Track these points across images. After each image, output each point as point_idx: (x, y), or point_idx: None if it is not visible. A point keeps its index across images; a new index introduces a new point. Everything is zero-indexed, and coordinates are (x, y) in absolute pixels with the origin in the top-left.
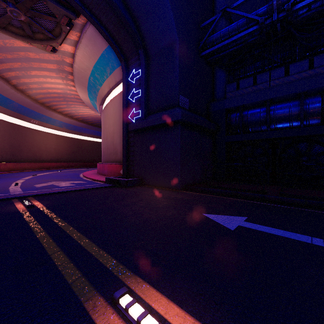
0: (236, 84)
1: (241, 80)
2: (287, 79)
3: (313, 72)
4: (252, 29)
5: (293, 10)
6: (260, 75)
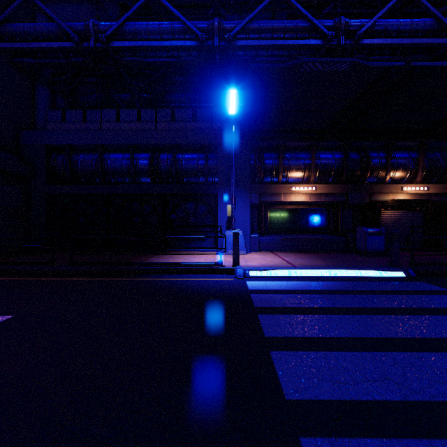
0: (62, 113)
1: (68, 109)
2: (118, 125)
3: (140, 126)
4: (68, 44)
5: (111, 46)
6: (91, 111)
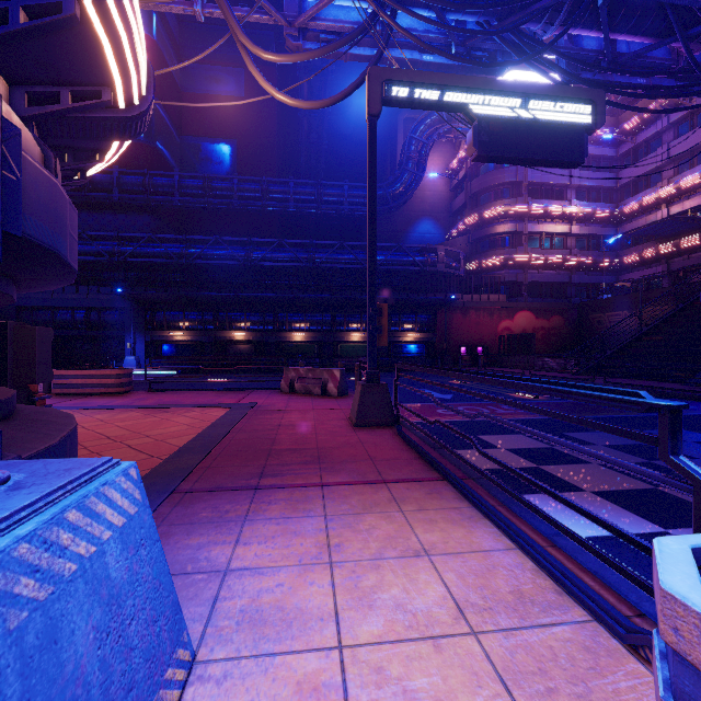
0: None
1: None
2: (64, 295)
3: (78, 296)
4: None
5: None
6: None
